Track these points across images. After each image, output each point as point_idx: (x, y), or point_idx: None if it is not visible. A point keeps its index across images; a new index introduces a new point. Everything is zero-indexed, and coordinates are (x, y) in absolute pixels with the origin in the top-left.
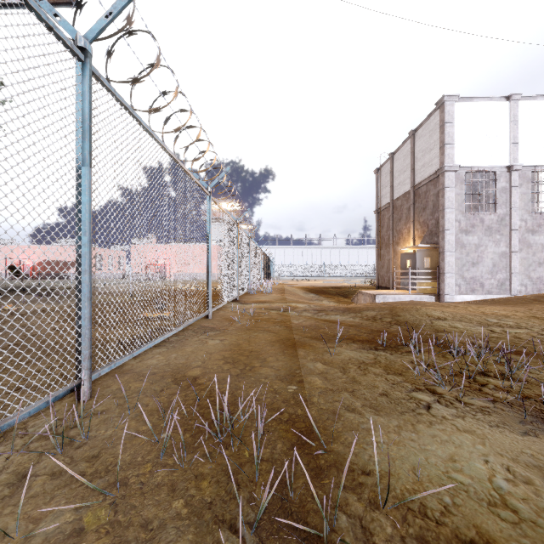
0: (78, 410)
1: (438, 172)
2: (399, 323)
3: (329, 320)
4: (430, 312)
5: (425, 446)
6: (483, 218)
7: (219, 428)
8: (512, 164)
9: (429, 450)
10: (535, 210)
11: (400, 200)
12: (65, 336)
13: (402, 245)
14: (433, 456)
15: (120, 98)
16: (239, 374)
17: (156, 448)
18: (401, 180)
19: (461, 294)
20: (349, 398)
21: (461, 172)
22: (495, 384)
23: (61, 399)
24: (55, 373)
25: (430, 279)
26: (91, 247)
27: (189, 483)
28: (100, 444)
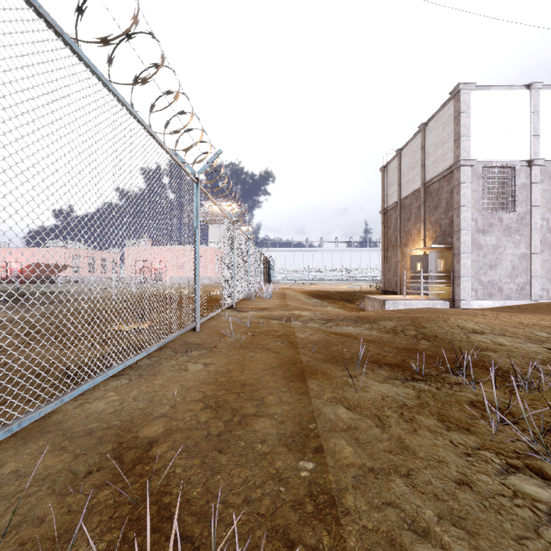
0: None
1: (452, 167)
2: (426, 337)
3: (341, 334)
4: (461, 323)
5: None
6: (501, 216)
7: None
8: (534, 158)
9: None
10: None
11: (409, 198)
12: None
13: (411, 246)
14: None
15: (33, 0)
16: (222, 433)
17: None
18: (410, 177)
19: (478, 299)
20: (408, 495)
21: (477, 166)
22: None
23: None
24: None
25: (444, 283)
26: None
27: None
28: None
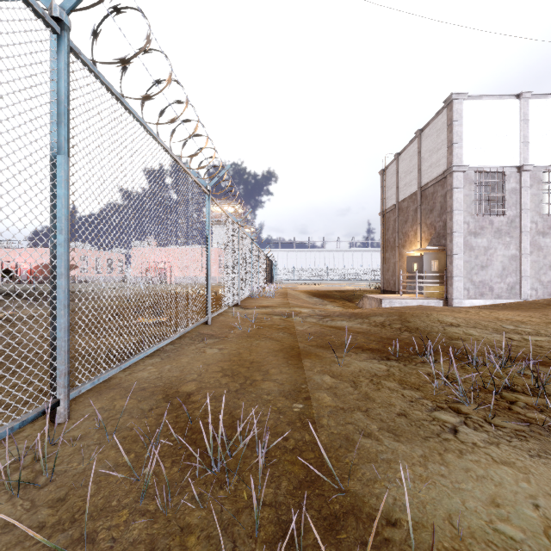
0: (51, 436)
1: (446, 173)
2: (409, 330)
3: (335, 327)
4: (442, 318)
5: (459, 485)
6: (492, 219)
7: (213, 460)
8: (523, 164)
9: (465, 491)
10: (545, 211)
11: (406, 201)
12: (36, 349)
13: (408, 248)
14: (471, 499)
15: (105, 81)
16: (238, 389)
17: (136, 487)
18: (407, 181)
19: (470, 298)
20: (363, 419)
21: (469, 172)
22: (526, 402)
23: (34, 420)
24: (33, 388)
25: (438, 282)
26: (68, 247)
27: (173, 539)
28: (70, 482)
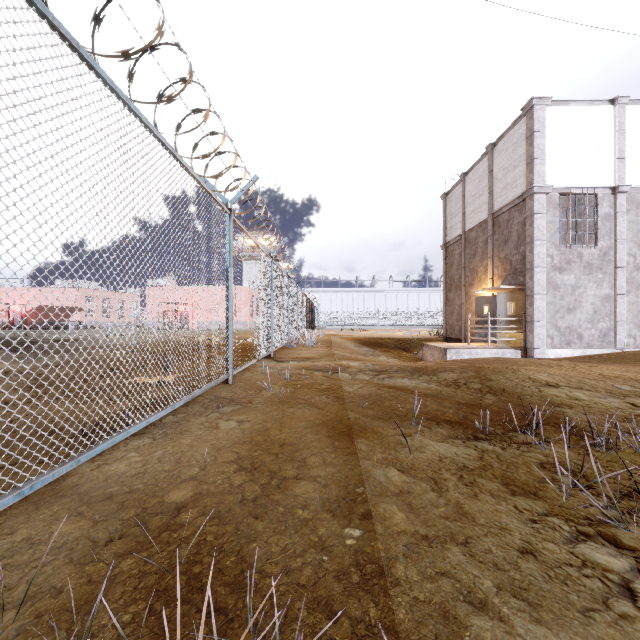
0: None
1: (524, 195)
2: (493, 391)
3: (395, 387)
4: (533, 375)
5: None
6: (581, 252)
7: None
8: (619, 184)
9: None
10: None
11: (475, 231)
12: None
13: (477, 286)
14: None
15: (46, 11)
16: (258, 497)
17: None
18: (476, 207)
19: (555, 348)
20: (465, 564)
21: (553, 194)
22: None
23: None
24: None
25: (514, 329)
26: None
27: None
28: None
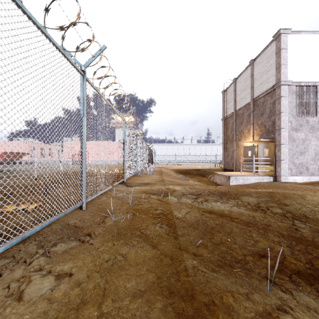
0: None
1: (275, 86)
2: (297, 218)
3: (214, 212)
4: None
5: None
6: (308, 119)
7: None
8: None
9: None
10: None
11: (242, 109)
12: None
13: (243, 140)
14: None
15: None
16: None
17: None
18: (242, 96)
19: (293, 175)
20: None
21: (292, 85)
22: None
23: None
24: None
25: (268, 164)
26: None
27: None
28: None
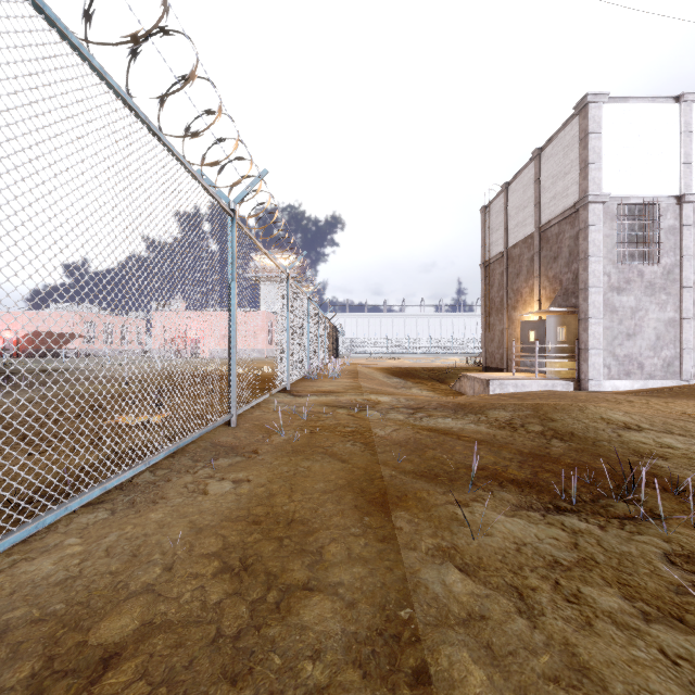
0: None
1: (577, 205)
2: (559, 436)
3: (436, 430)
4: (606, 414)
5: None
6: (642, 269)
7: None
8: (685, 193)
9: None
10: None
11: (519, 247)
12: None
13: (521, 310)
14: None
15: None
16: (242, 632)
17: None
18: (520, 220)
19: (612, 379)
20: None
21: (611, 204)
22: None
23: None
24: None
25: (566, 357)
26: None
27: None
28: None
